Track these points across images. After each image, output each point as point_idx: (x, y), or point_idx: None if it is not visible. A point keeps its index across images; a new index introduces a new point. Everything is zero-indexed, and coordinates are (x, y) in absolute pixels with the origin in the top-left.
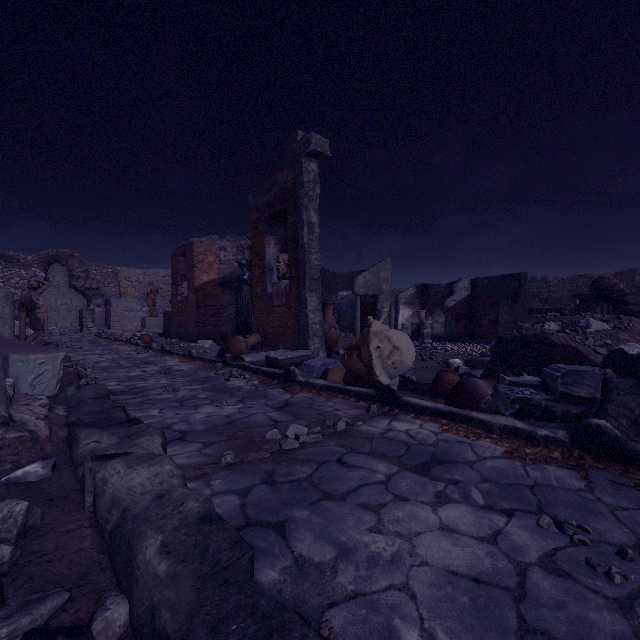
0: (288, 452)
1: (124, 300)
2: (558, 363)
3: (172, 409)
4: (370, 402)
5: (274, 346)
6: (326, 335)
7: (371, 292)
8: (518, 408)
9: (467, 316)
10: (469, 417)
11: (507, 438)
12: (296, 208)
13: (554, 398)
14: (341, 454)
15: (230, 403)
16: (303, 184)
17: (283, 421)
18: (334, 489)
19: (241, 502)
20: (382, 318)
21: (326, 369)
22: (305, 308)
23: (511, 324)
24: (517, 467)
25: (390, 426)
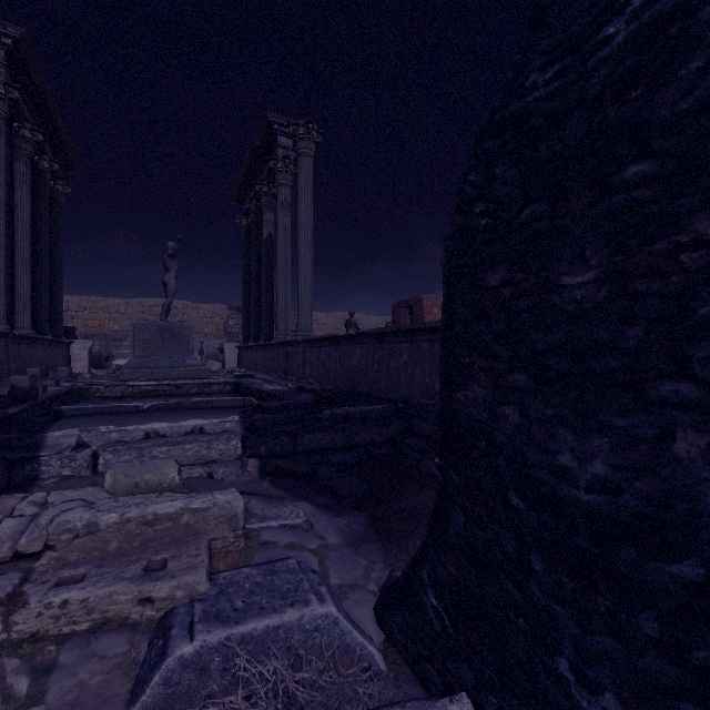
0: None
1: None
2: None
3: None
4: None
5: None
6: None
7: None
8: None
9: None
10: None
11: None
12: None
13: None
14: None
15: None
16: None
17: None
18: None
19: None
20: None
21: None
22: None
23: None
24: None
25: None
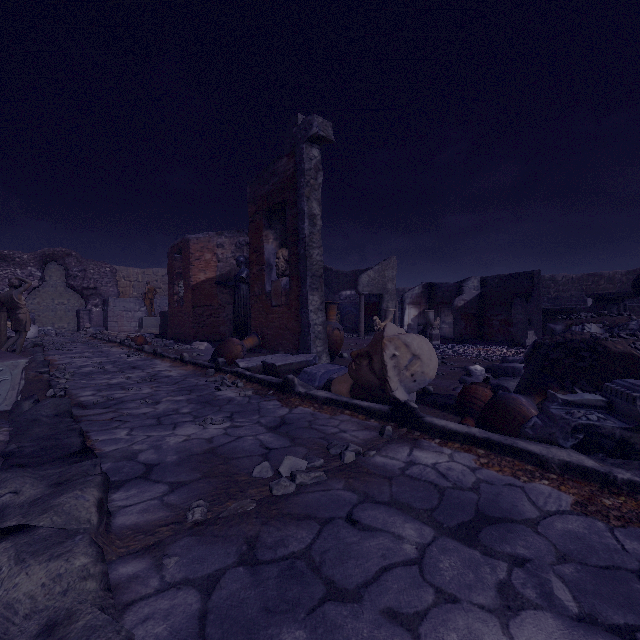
0: (280, 501)
1: (122, 300)
2: (619, 376)
3: (145, 429)
4: (383, 421)
5: (273, 349)
6: (329, 337)
7: (376, 291)
8: (582, 438)
9: (477, 316)
10: (515, 448)
11: (571, 480)
12: (296, 199)
13: (633, 427)
14: (352, 505)
15: (215, 421)
16: (304, 172)
17: (277, 448)
18: (344, 576)
19: (201, 607)
20: (388, 318)
21: (330, 378)
22: (306, 308)
23: (525, 325)
24: (601, 532)
25: (412, 457)
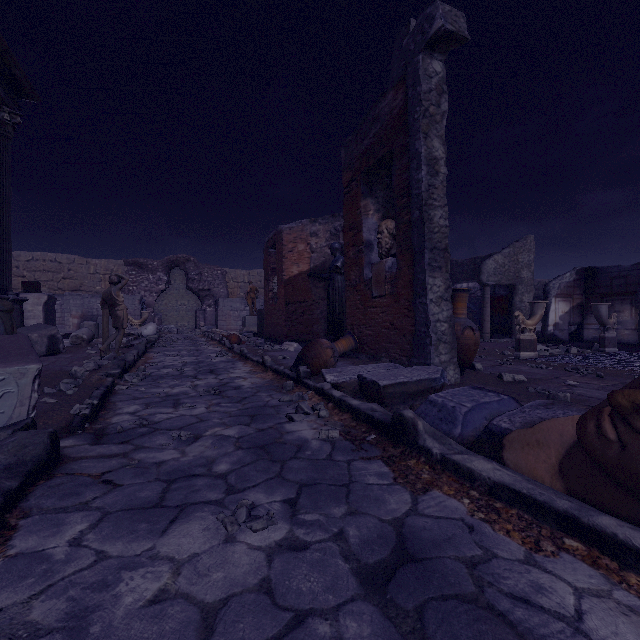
0: None
1: (229, 300)
2: None
3: (120, 522)
4: None
5: (373, 354)
6: (457, 340)
7: (505, 281)
8: None
9: None
10: None
11: None
12: (407, 143)
13: None
14: None
15: (253, 520)
16: (420, 95)
17: None
18: None
19: None
20: (537, 315)
21: (492, 426)
22: (423, 297)
23: None
24: None
25: None
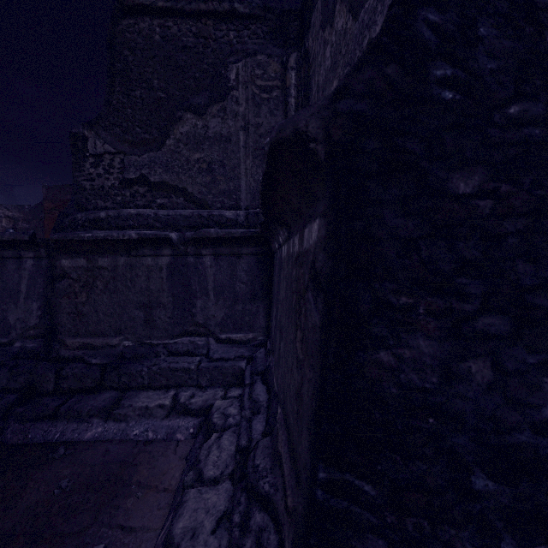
0: None
1: None
2: None
3: None
4: None
5: None
6: None
7: None
8: None
9: None
10: None
11: None
12: None
13: None
14: None
15: None
16: None
17: None
18: None
19: None
20: None
21: None
22: None
23: None
24: None
25: None
